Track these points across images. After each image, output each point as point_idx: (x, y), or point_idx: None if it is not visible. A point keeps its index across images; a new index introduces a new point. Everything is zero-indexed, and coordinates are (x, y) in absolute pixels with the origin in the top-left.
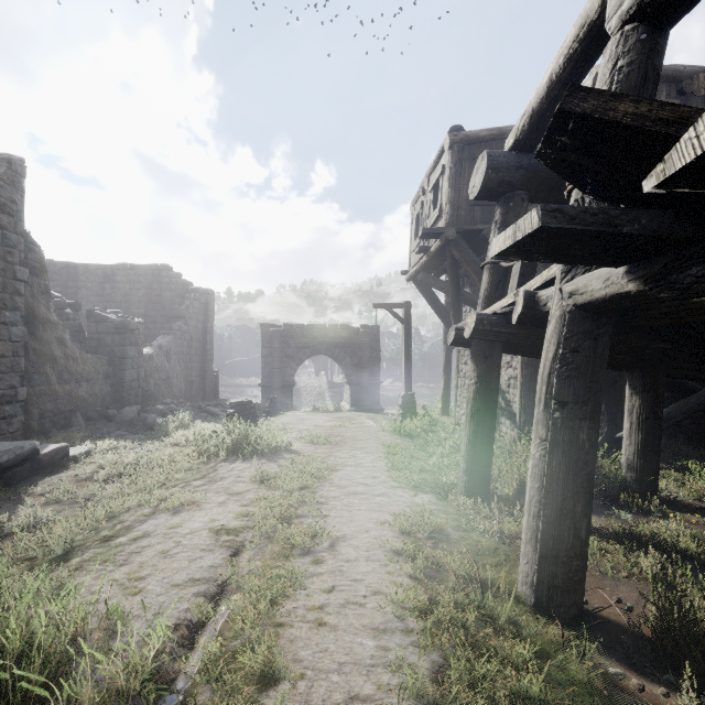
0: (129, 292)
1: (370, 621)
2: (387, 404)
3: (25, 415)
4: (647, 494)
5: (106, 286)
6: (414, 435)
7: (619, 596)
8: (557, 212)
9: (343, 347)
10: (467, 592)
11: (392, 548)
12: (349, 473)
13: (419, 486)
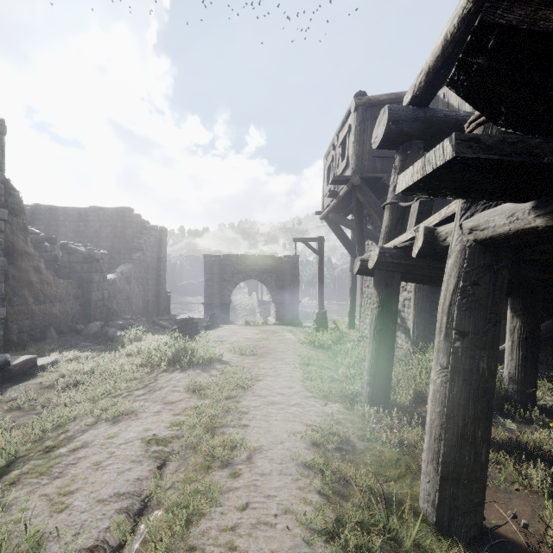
0: (99, 229)
1: (279, 546)
2: (305, 318)
3: (6, 330)
4: (527, 403)
5: (80, 225)
6: (326, 347)
7: (514, 511)
8: (473, 140)
9: (269, 273)
10: (372, 513)
11: (303, 460)
12: (269, 383)
13: (328, 395)
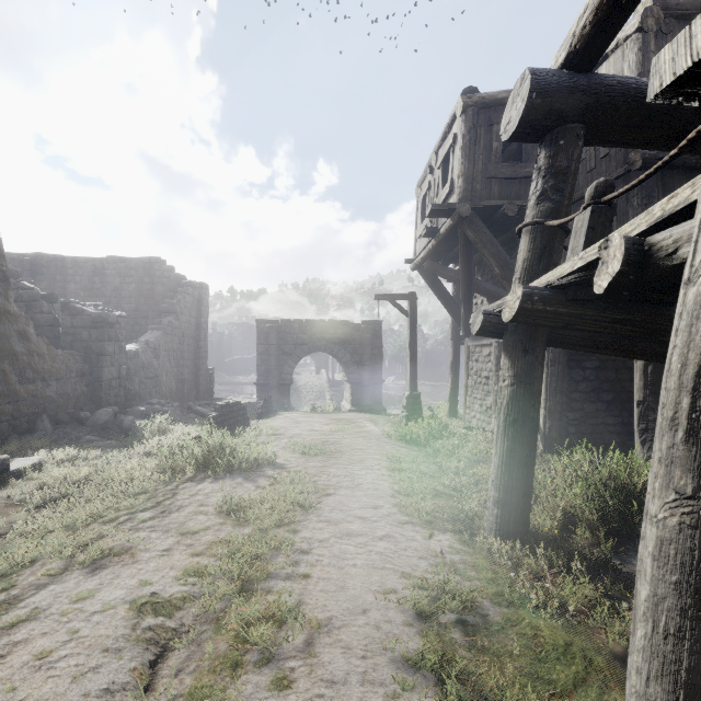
0: (119, 286)
1: None
2: (389, 403)
3: None
4: None
5: (95, 280)
6: (422, 442)
7: None
8: None
9: (343, 344)
10: None
11: (404, 651)
12: (344, 499)
13: (434, 521)
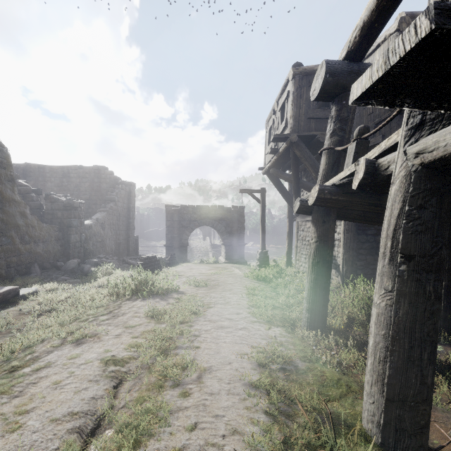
0: (79, 184)
1: None
2: (249, 258)
3: None
4: (449, 328)
5: (63, 180)
6: (268, 280)
7: None
8: None
9: (220, 220)
10: (320, 434)
11: (250, 380)
12: (219, 309)
13: (272, 321)
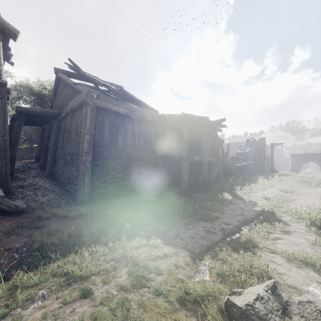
0: None
1: None
2: None
3: None
4: None
5: None
6: None
7: None
8: None
9: (319, 159)
10: None
11: None
12: None
13: None
